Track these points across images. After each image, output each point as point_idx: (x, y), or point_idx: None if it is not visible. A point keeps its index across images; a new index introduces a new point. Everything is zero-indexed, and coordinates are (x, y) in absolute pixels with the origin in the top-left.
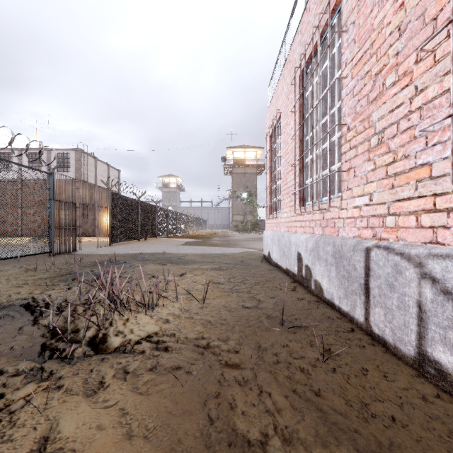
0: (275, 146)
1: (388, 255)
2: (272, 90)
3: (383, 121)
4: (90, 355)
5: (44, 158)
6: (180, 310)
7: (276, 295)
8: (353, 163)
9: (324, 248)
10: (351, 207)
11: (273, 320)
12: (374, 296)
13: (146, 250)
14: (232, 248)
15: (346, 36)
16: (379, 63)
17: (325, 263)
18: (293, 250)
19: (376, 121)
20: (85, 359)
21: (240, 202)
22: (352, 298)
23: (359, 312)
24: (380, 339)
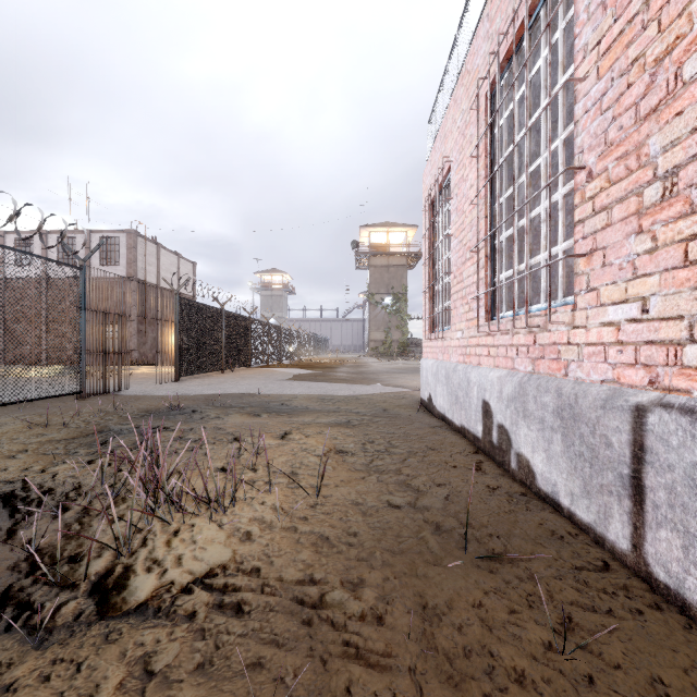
0: (440, 220)
1: (695, 427)
2: (434, 127)
3: (677, 151)
4: (89, 622)
5: (80, 245)
6: (275, 511)
7: (447, 480)
8: (601, 239)
9: (537, 397)
10: (596, 324)
11: (447, 537)
12: (655, 504)
13: (232, 390)
14: (369, 386)
15: (585, 1)
16: (666, 35)
17: (540, 426)
18: (474, 396)
19: (657, 153)
20: (75, 631)
21: (381, 311)
22: (600, 499)
23: (619, 530)
24: (672, 595)
